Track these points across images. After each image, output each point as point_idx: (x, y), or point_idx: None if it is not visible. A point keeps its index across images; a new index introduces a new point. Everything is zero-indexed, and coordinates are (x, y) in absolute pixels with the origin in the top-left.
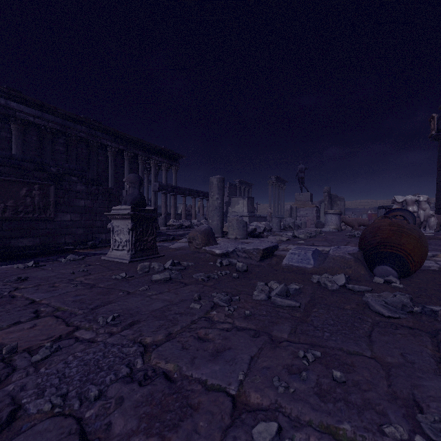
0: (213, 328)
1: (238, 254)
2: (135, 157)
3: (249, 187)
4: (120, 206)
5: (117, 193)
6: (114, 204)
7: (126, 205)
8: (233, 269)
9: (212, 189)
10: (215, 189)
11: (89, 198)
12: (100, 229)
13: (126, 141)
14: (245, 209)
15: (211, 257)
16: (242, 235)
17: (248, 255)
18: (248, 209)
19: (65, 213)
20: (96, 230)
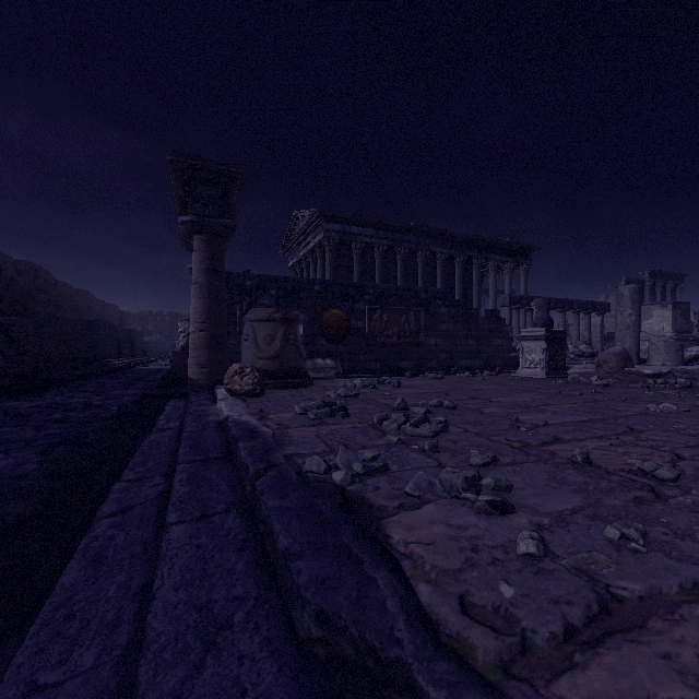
0: (671, 398)
1: (675, 375)
2: (468, 261)
3: (676, 281)
4: (531, 329)
5: (475, 314)
6: (472, 326)
7: (538, 328)
8: (671, 386)
9: (621, 302)
10: (626, 303)
11: (450, 322)
12: (460, 355)
13: (457, 243)
14: (667, 325)
15: (638, 378)
16: (673, 361)
17: (690, 376)
18: (674, 326)
19: (431, 337)
20: (456, 356)
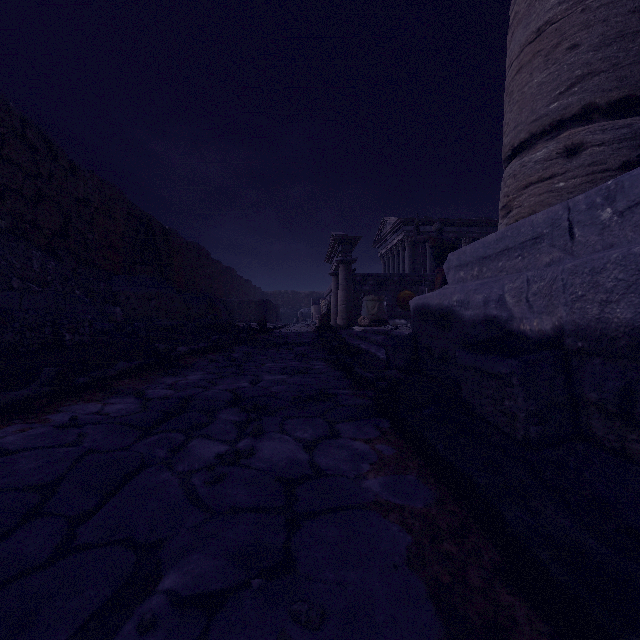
0: None
1: None
2: None
3: None
4: None
5: None
6: None
7: None
8: None
9: None
10: None
11: None
12: None
13: None
14: None
15: None
16: None
17: None
18: None
19: None
20: None
